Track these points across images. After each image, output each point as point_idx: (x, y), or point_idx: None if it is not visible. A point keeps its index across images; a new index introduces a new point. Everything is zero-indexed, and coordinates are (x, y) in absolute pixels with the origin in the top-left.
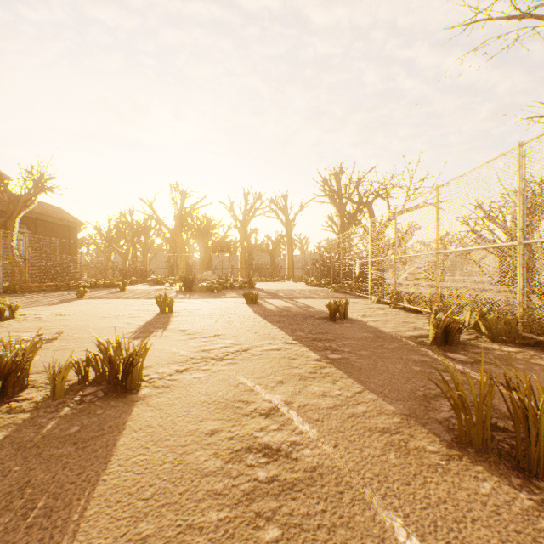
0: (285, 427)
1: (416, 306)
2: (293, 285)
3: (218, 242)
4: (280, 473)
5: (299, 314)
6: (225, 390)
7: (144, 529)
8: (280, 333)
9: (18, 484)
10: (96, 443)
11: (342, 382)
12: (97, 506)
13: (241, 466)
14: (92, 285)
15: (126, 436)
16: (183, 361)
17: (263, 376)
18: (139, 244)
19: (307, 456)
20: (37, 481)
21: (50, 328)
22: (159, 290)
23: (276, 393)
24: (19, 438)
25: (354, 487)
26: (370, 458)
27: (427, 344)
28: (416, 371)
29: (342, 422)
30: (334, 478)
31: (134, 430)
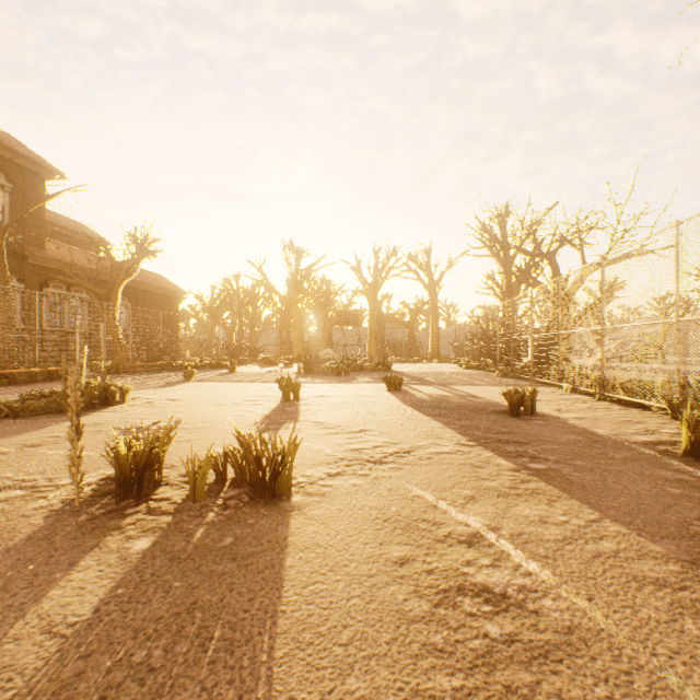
0: (501, 562)
1: (638, 398)
2: (441, 367)
3: (342, 312)
4: (519, 631)
5: (463, 405)
6: (399, 504)
7: (355, 687)
8: (447, 431)
9: (184, 605)
10: (258, 561)
11: (562, 504)
12: (285, 646)
13: (458, 613)
14: (197, 365)
15: (292, 555)
16: (331, 462)
17: (443, 489)
18: (246, 316)
19: (551, 610)
20: (205, 603)
21: (166, 415)
22: (273, 372)
23: (471, 513)
24: (169, 546)
25: (644, 667)
26: (653, 624)
27: (677, 455)
28: (676, 495)
29: (585, 563)
30: (606, 648)
31: (300, 548)
